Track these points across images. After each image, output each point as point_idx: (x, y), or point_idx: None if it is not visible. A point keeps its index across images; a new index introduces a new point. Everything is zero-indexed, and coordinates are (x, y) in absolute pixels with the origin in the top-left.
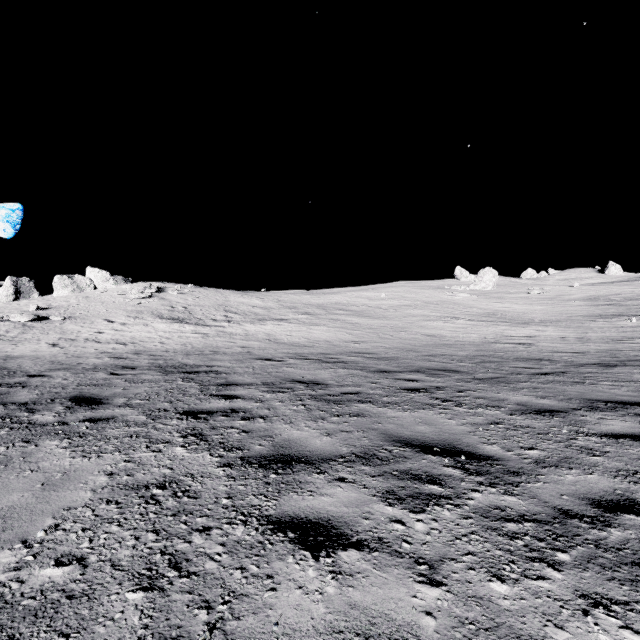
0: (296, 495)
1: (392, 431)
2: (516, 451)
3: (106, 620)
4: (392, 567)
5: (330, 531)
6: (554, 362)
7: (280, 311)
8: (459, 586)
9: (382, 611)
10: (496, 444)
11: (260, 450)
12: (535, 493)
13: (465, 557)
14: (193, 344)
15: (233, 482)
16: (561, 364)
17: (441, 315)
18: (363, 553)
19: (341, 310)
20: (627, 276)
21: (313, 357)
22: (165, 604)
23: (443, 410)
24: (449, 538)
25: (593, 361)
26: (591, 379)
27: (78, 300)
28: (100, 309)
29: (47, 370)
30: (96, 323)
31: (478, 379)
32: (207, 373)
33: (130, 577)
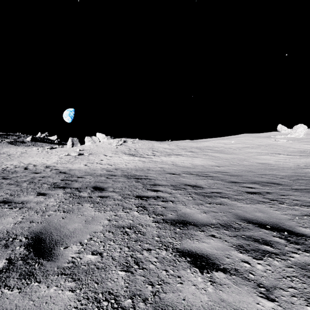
0: (190, 240)
1: (240, 214)
2: None
3: (111, 280)
4: (244, 285)
5: (208, 260)
6: None
7: (178, 150)
8: (286, 304)
9: (239, 307)
10: (308, 228)
11: (171, 216)
12: None
13: (289, 289)
14: (139, 166)
15: (159, 230)
16: None
17: (268, 152)
18: (227, 275)
19: (209, 150)
20: None
21: (195, 173)
22: (134, 279)
23: (271, 205)
24: (278, 276)
25: None
26: None
27: (93, 146)
28: (102, 150)
29: (84, 175)
30: (100, 156)
31: (294, 189)
32: (145, 179)
33: (119, 264)
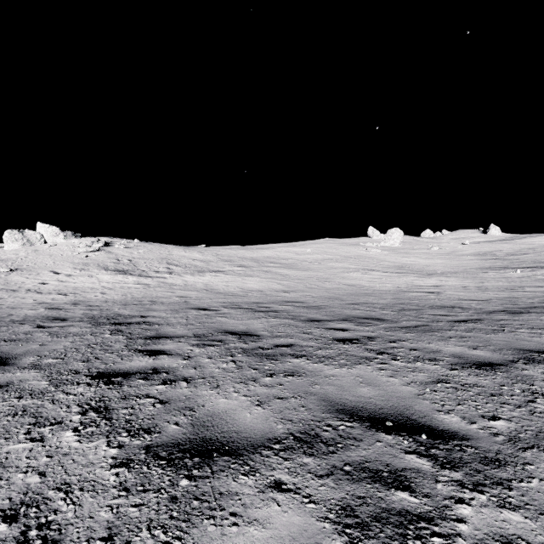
0: (212, 525)
1: (333, 396)
2: (480, 423)
3: None
4: None
5: None
6: (465, 309)
7: (218, 264)
8: None
9: None
10: (453, 412)
11: (174, 433)
12: (540, 502)
13: None
14: (133, 294)
15: (124, 499)
16: (472, 311)
17: (359, 267)
18: None
19: (272, 263)
20: (505, 236)
21: (246, 306)
22: None
23: (381, 365)
24: None
25: (499, 308)
26: (508, 326)
27: (27, 253)
28: (47, 261)
29: None
30: (42, 274)
31: (404, 327)
32: (139, 324)
33: None
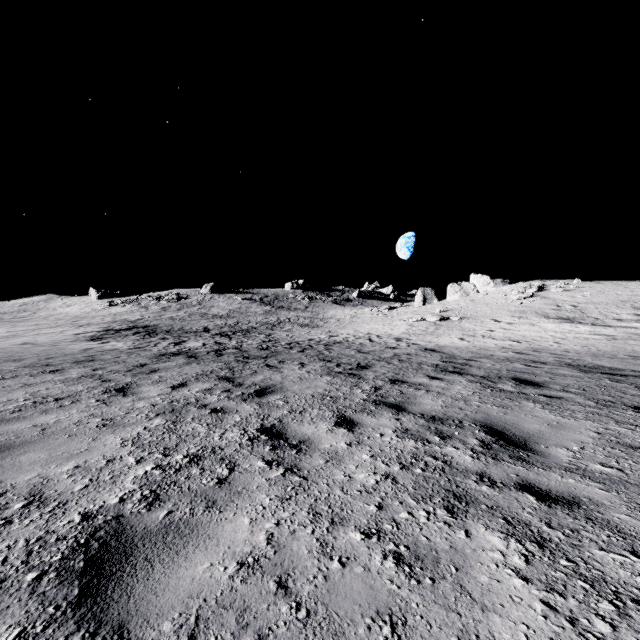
0: None
1: None
2: None
3: None
4: None
5: None
6: None
7: None
8: None
9: None
10: None
11: None
12: None
13: None
14: (596, 346)
15: None
16: None
17: None
18: None
19: None
20: None
21: None
22: None
23: None
24: None
25: None
26: None
27: (466, 303)
28: (486, 310)
29: (473, 357)
30: (485, 322)
31: None
32: (638, 377)
33: None
